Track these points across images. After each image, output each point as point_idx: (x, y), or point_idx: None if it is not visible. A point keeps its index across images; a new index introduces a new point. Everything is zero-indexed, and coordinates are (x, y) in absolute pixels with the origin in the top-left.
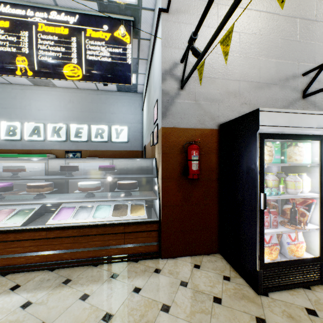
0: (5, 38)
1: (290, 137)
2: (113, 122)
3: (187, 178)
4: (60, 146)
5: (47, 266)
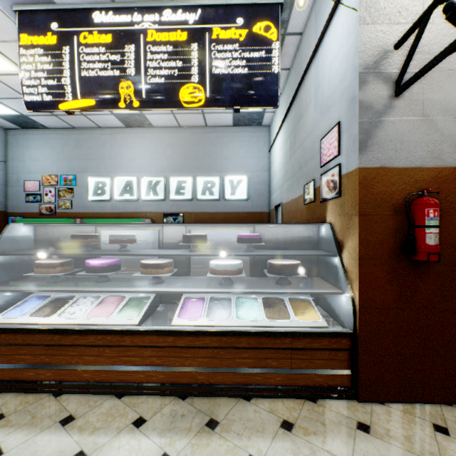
0: (107, 57)
1: None
2: (226, 171)
3: (407, 260)
4: (157, 207)
5: (175, 390)
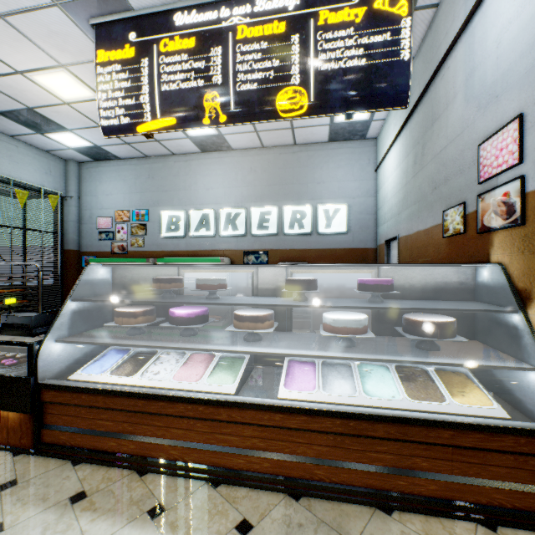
0: (190, 66)
1: None
2: (320, 198)
3: None
4: (236, 243)
5: (284, 485)
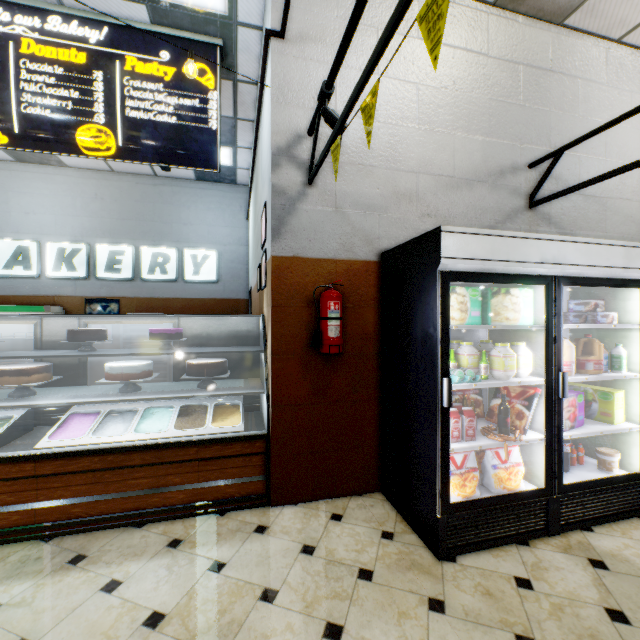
0: None
1: (494, 278)
2: (187, 241)
3: (321, 354)
4: (74, 288)
5: (37, 533)
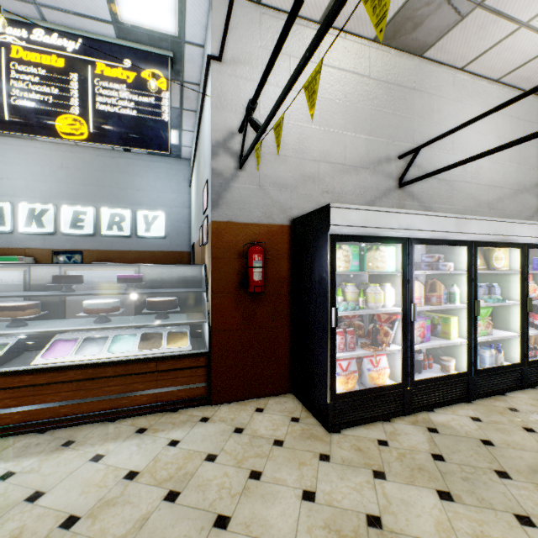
0: None
1: (367, 239)
2: (140, 204)
3: (248, 292)
4: (43, 242)
5: (34, 428)
